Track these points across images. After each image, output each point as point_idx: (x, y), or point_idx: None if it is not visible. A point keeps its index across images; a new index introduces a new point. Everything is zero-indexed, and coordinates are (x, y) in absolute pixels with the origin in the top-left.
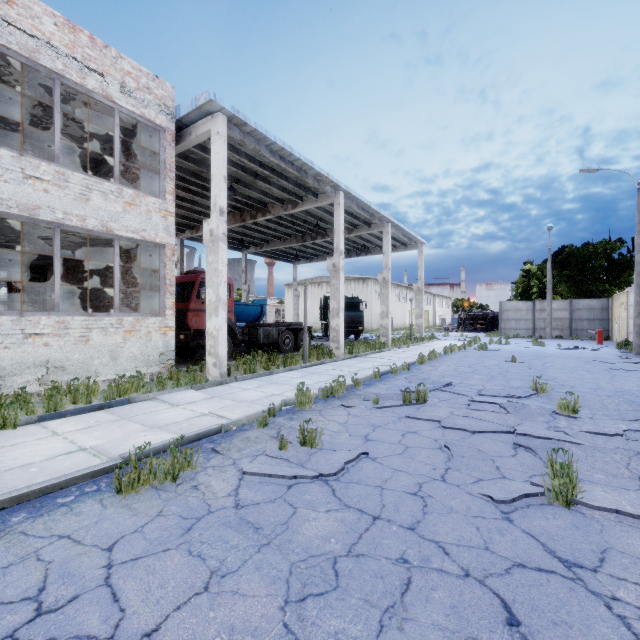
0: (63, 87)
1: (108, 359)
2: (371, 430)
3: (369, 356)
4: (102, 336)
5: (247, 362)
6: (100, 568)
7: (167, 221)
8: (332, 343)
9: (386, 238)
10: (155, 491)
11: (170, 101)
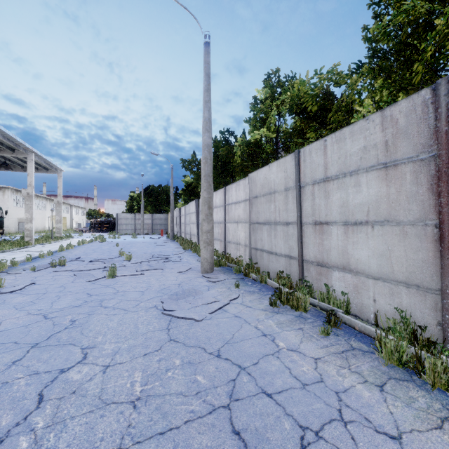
0: None
1: None
2: (34, 278)
3: (16, 251)
4: None
5: None
6: None
7: None
8: None
9: (30, 163)
10: None
11: None
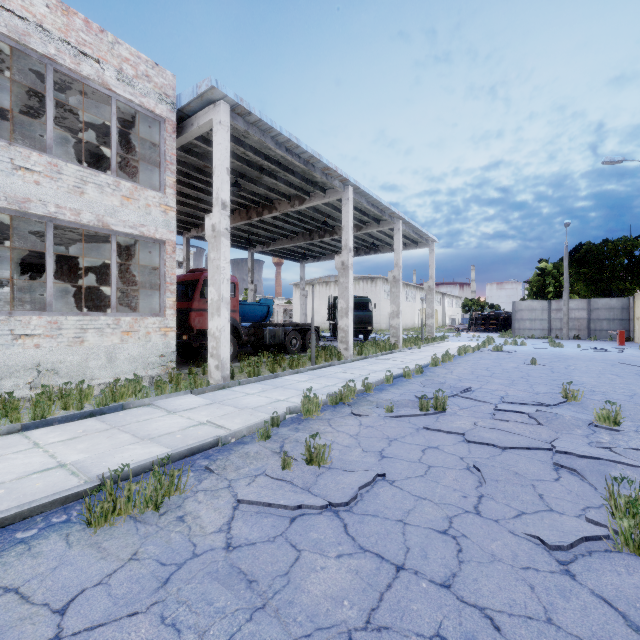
0: (58, 75)
1: (104, 361)
2: (386, 444)
3: (379, 358)
4: (98, 337)
5: (252, 364)
6: None
7: (167, 216)
8: (341, 344)
9: (396, 235)
10: (133, 523)
11: (171, 90)
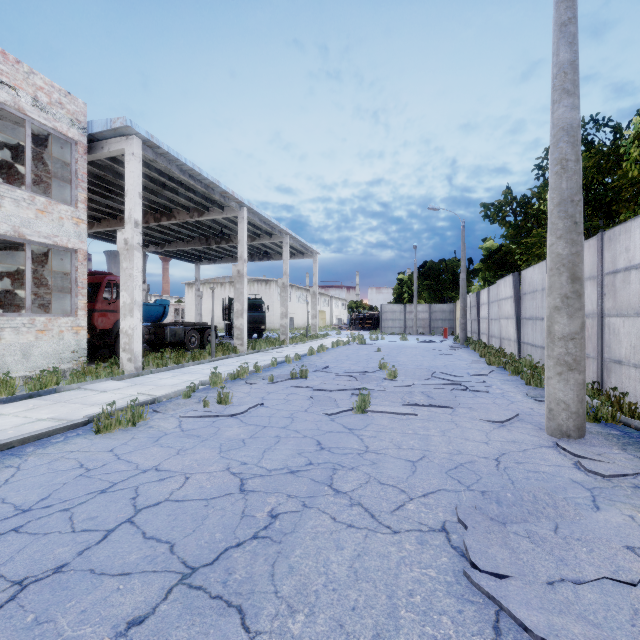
0: None
1: (20, 357)
2: (267, 394)
3: (270, 351)
4: (14, 335)
5: None
6: (111, 456)
7: (79, 228)
8: (237, 340)
9: (285, 248)
10: (123, 431)
11: (82, 116)
